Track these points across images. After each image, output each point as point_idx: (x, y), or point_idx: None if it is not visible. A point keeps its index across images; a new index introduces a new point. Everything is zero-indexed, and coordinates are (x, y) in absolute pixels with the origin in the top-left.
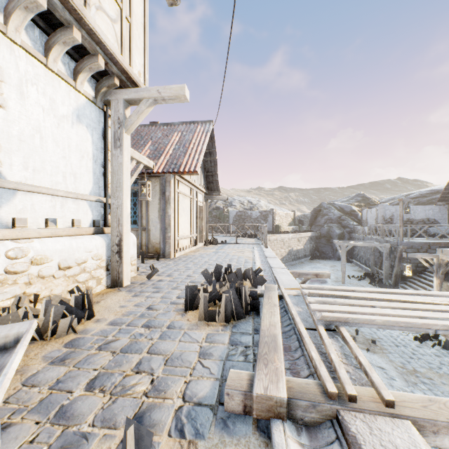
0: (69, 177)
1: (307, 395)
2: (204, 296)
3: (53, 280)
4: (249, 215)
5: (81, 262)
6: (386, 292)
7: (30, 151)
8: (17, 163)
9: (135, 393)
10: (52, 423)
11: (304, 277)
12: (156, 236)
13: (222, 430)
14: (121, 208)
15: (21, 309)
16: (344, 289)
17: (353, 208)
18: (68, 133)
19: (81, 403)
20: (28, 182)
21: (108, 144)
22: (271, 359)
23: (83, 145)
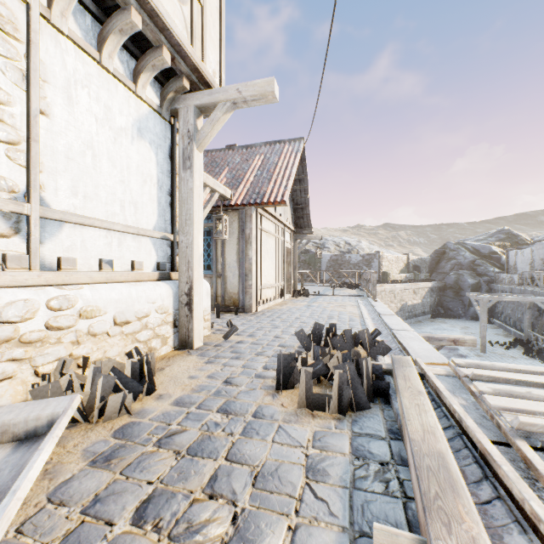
0: (128, 207)
1: None
2: (306, 371)
3: (107, 339)
4: (347, 259)
5: (142, 316)
6: None
7: (80, 172)
8: (64, 188)
9: (208, 542)
10: None
11: (435, 343)
12: (233, 284)
13: None
14: (192, 246)
15: (64, 377)
16: (532, 370)
17: (494, 248)
18: (127, 151)
19: None
20: (77, 212)
21: (176, 167)
22: (452, 512)
23: (146, 167)
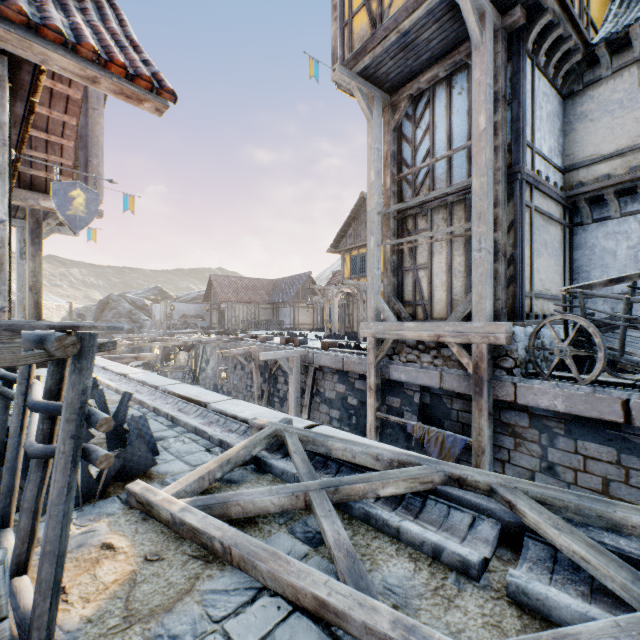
0: None
1: None
2: None
3: None
4: None
5: None
6: None
7: None
8: None
9: None
10: None
11: None
12: None
13: None
14: None
15: None
16: None
17: (147, 302)
18: None
19: None
20: None
21: None
22: None
23: None
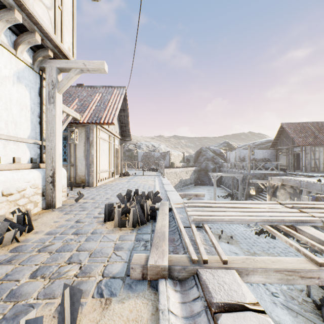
0: (10, 125)
1: (180, 263)
2: (118, 210)
3: None
4: (152, 155)
5: (21, 190)
6: (233, 202)
7: None
8: None
9: (68, 276)
10: (5, 301)
11: (188, 197)
12: (82, 170)
13: (128, 290)
14: (54, 148)
15: None
16: (209, 202)
17: (222, 150)
18: (10, 90)
19: (27, 287)
20: None
21: (43, 100)
22: (160, 245)
23: (23, 100)
